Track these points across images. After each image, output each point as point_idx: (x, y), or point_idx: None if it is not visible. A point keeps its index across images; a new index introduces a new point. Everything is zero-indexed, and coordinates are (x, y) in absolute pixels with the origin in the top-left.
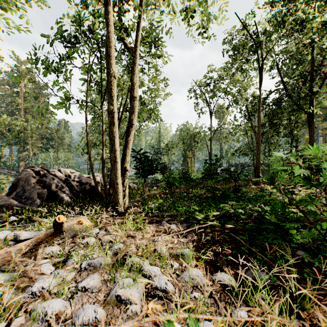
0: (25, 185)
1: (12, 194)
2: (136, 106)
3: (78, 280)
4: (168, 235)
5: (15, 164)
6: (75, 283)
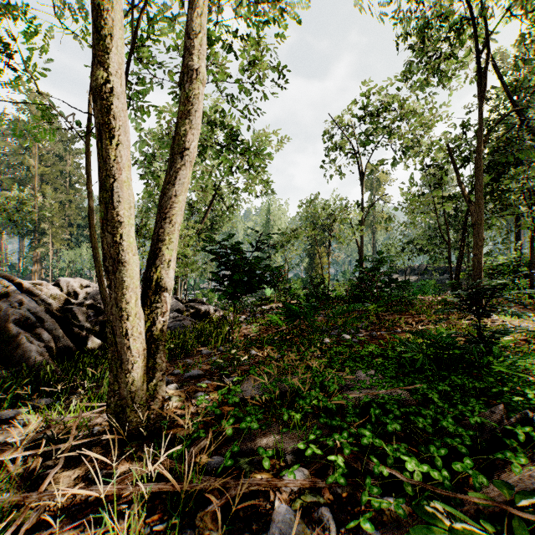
0: None
1: None
2: (196, 95)
3: None
4: None
5: (26, 269)
6: None
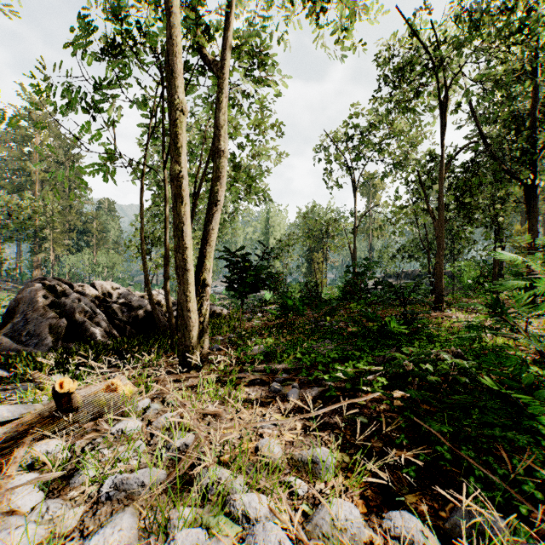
0: (29, 311)
1: (5, 328)
2: (224, 167)
3: (88, 528)
4: (285, 420)
5: (26, 274)
6: (79, 539)
